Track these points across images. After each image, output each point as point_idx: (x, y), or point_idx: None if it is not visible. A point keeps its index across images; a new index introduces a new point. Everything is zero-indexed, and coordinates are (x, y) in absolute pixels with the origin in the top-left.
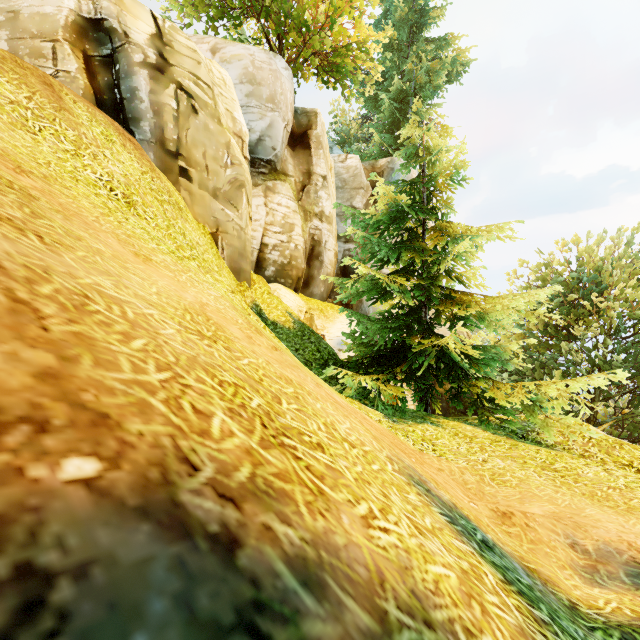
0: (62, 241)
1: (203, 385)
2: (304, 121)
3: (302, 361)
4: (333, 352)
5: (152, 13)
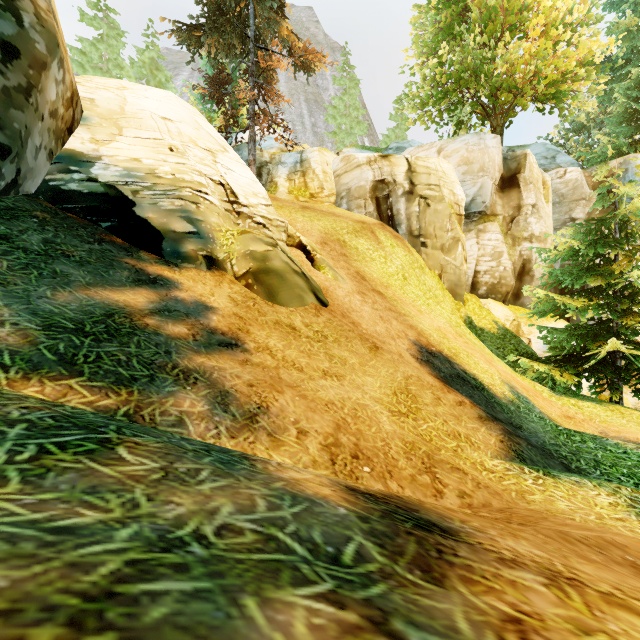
0: (411, 316)
1: (443, 346)
2: (513, 165)
3: (501, 356)
4: (531, 352)
5: (405, 157)
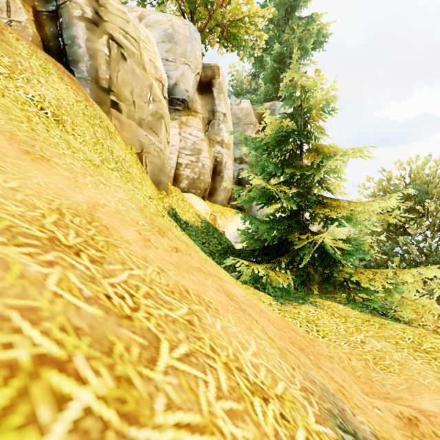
0: None
1: None
2: (209, 73)
3: (207, 252)
4: (231, 244)
5: None
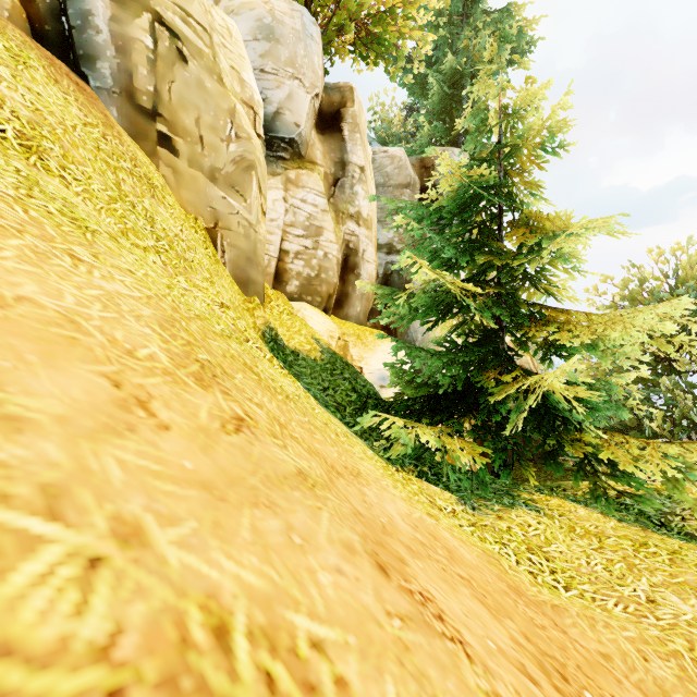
0: None
1: None
2: (336, 98)
3: (332, 405)
4: (374, 391)
5: None
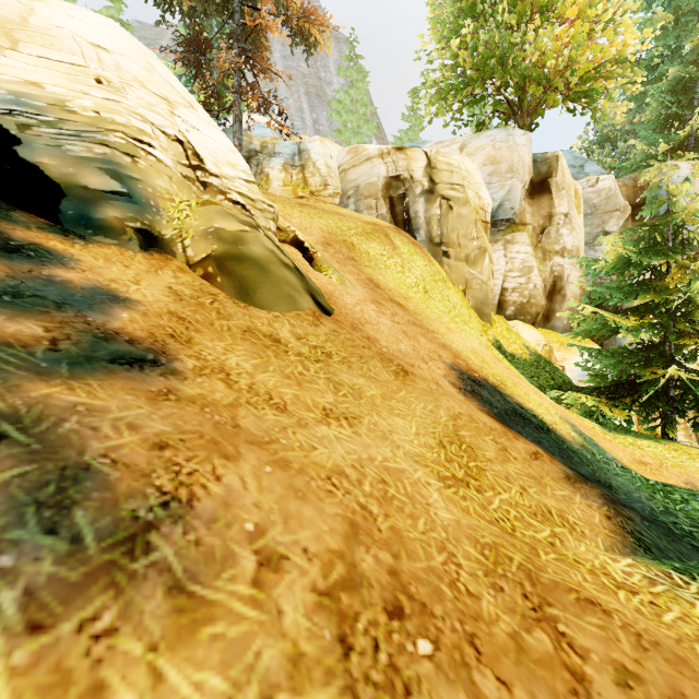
0: (441, 334)
1: (485, 372)
2: (543, 168)
3: (536, 386)
4: (568, 381)
5: (424, 151)
